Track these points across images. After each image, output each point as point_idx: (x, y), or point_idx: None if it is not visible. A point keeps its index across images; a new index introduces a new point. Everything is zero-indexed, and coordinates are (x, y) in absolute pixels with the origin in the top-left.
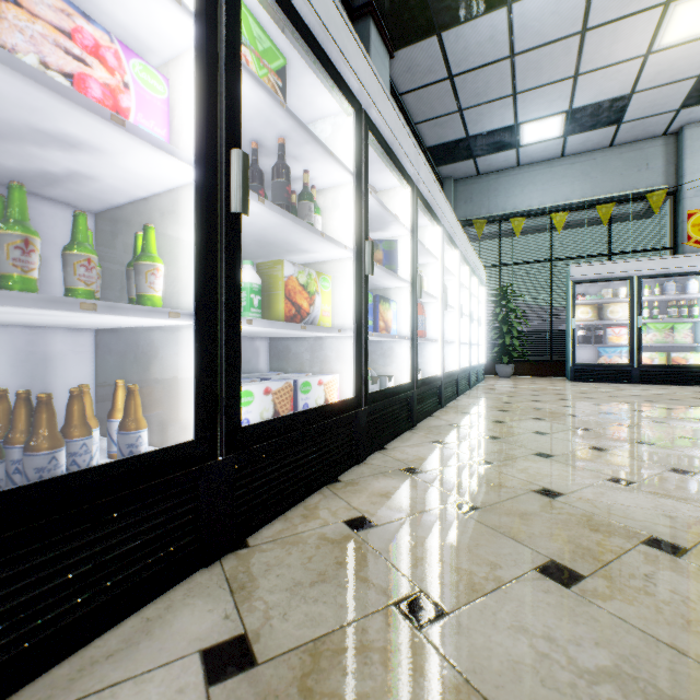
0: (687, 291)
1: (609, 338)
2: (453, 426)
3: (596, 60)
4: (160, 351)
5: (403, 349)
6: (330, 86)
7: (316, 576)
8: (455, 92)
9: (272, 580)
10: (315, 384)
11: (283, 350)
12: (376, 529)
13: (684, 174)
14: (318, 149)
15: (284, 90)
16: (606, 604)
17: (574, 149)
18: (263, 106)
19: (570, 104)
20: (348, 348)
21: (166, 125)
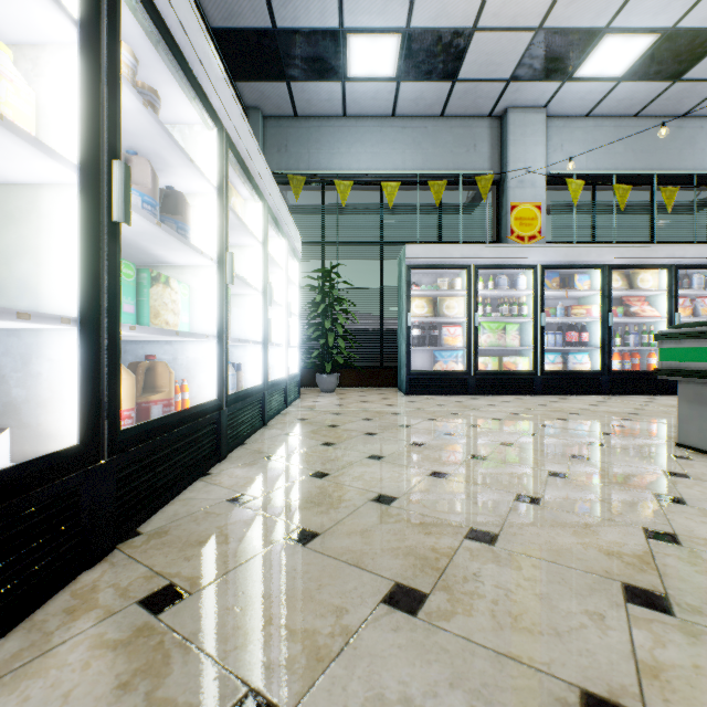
0: (517, 287)
1: (445, 339)
2: None
3: None
4: None
5: None
6: None
7: None
8: None
9: None
10: None
11: None
12: None
13: (508, 161)
14: None
15: None
16: None
17: (407, 107)
18: None
19: (408, 17)
20: None
21: None
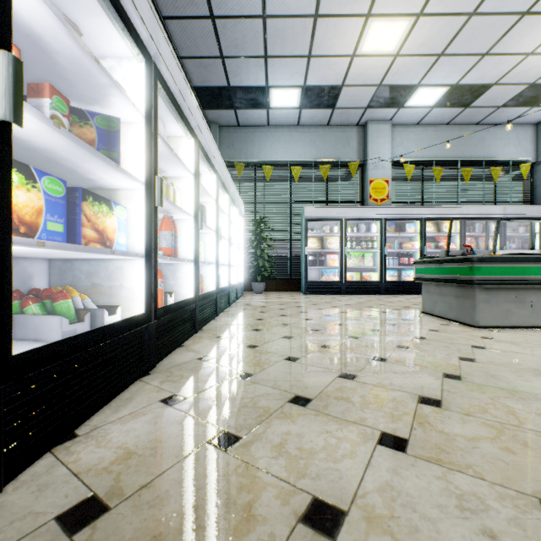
0: (371, 231)
1: (328, 262)
2: (202, 360)
3: (323, 48)
4: None
5: (136, 270)
6: None
7: None
8: (217, 36)
9: None
10: None
11: None
12: None
13: (368, 153)
14: None
15: None
16: None
17: (306, 121)
18: None
19: (305, 81)
20: None
21: None
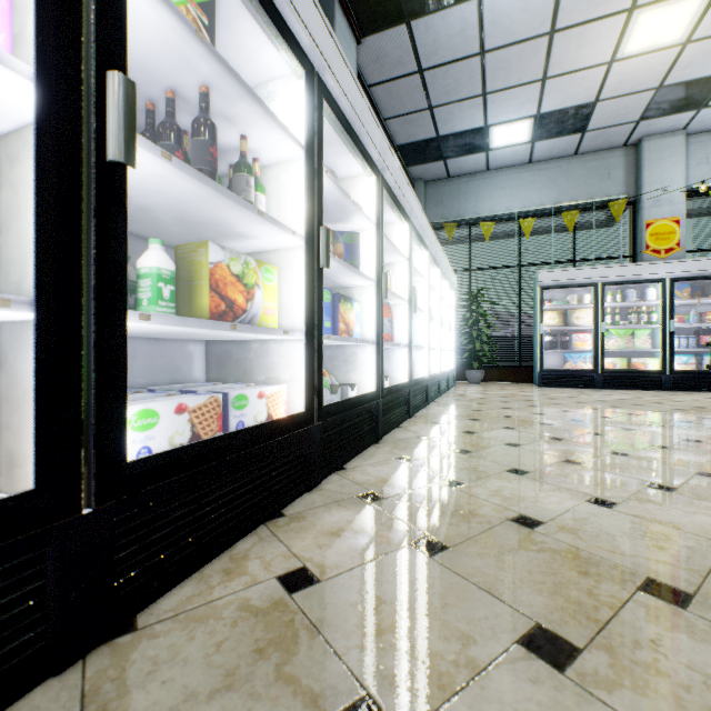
0: (646, 298)
1: (575, 344)
2: (421, 438)
3: (564, 64)
4: (8, 357)
5: (367, 354)
6: (274, 36)
7: (221, 680)
8: (425, 88)
9: (153, 692)
10: (254, 397)
11: (223, 356)
12: (318, 588)
13: (642, 185)
14: (256, 108)
15: (212, 30)
16: (613, 697)
17: (541, 155)
18: (173, 36)
19: (538, 108)
20: (298, 353)
21: (6, 28)
